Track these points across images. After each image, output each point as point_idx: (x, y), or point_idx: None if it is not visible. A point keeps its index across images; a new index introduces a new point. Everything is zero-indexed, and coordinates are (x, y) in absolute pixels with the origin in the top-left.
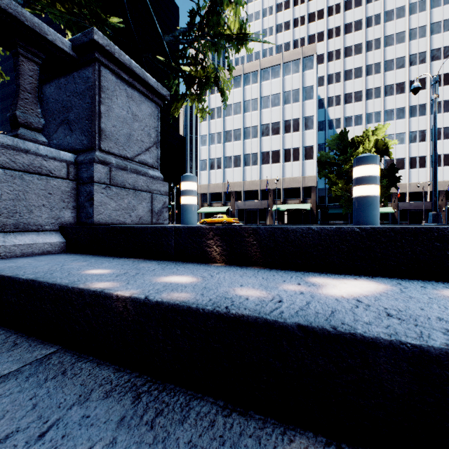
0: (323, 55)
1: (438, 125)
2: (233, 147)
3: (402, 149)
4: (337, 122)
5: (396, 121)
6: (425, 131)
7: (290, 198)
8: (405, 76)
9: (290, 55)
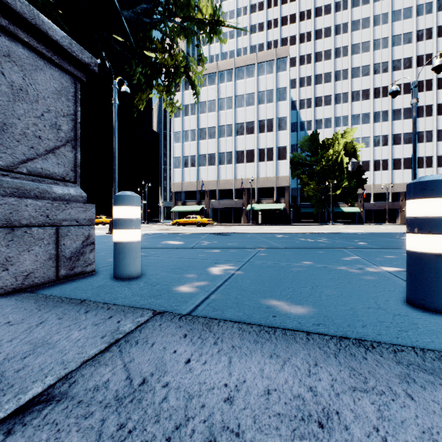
0: (295, 58)
1: (399, 131)
2: (207, 145)
3: (367, 152)
4: (308, 124)
5: (362, 126)
6: (387, 136)
7: (264, 197)
8: (370, 84)
9: (264, 56)
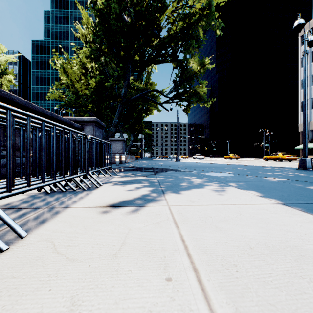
0: None
1: None
2: None
3: None
4: None
5: None
6: None
7: None
8: None
9: None
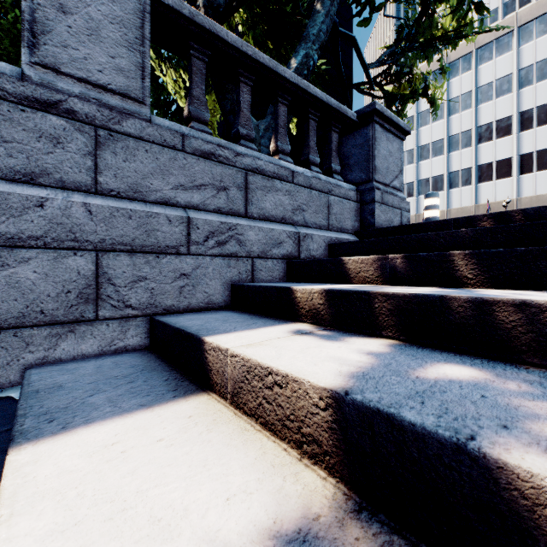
0: None
1: None
2: (431, 166)
3: None
4: None
5: None
6: None
7: None
8: None
9: (530, 12)
